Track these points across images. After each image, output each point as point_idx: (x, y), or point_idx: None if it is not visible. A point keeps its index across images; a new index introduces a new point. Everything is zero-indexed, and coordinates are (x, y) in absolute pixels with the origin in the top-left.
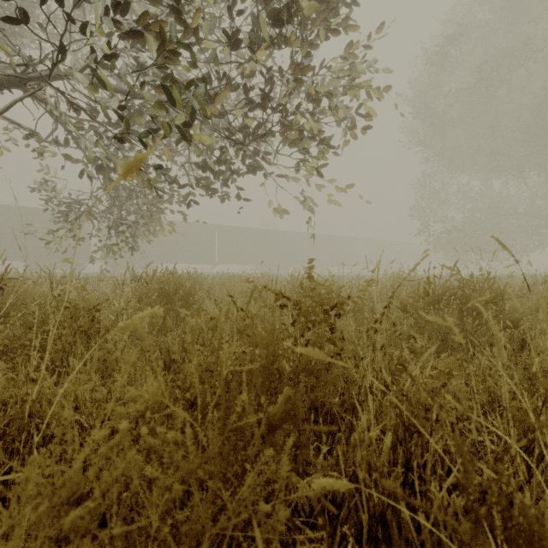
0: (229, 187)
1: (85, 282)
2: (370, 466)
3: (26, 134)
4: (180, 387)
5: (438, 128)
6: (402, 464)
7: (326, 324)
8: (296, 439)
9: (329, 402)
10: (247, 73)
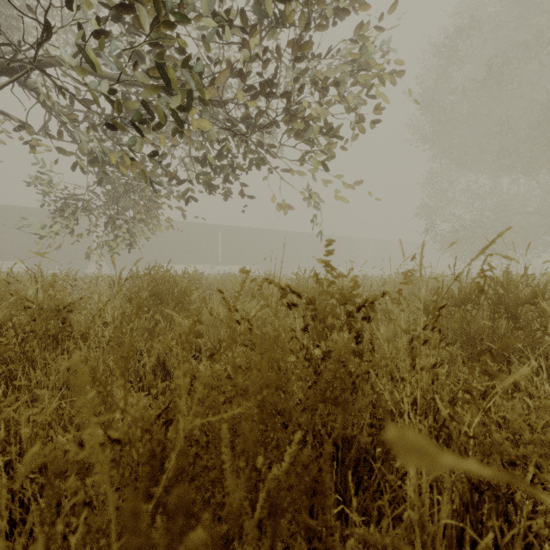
0: (230, 182)
1: (52, 278)
2: (422, 544)
3: (18, 125)
4: (120, 441)
5: (446, 125)
6: (469, 541)
7: (350, 330)
8: (310, 492)
9: (352, 435)
10: (249, 55)
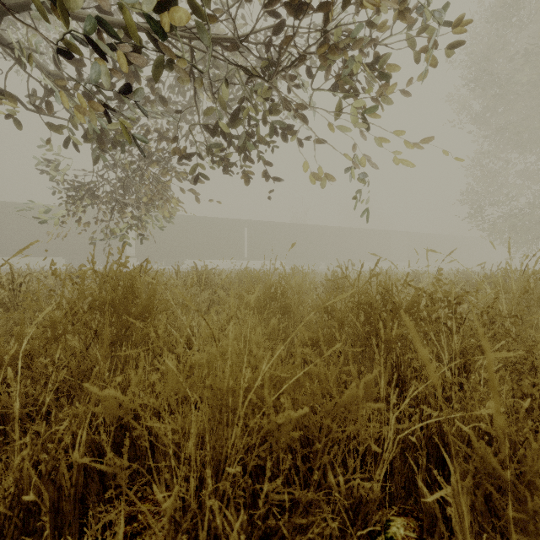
0: (250, 159)
1: None
2: None
3: None
4: None
5: (500, 98)
6: None
7: None
8: None
9: None
10: None
